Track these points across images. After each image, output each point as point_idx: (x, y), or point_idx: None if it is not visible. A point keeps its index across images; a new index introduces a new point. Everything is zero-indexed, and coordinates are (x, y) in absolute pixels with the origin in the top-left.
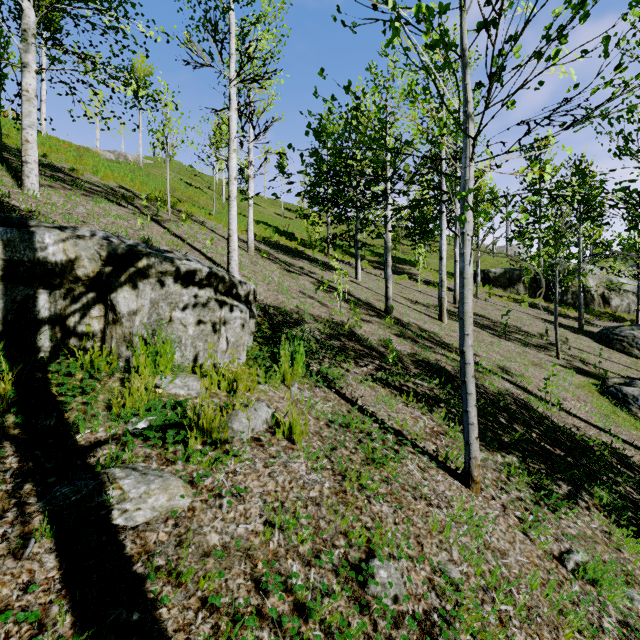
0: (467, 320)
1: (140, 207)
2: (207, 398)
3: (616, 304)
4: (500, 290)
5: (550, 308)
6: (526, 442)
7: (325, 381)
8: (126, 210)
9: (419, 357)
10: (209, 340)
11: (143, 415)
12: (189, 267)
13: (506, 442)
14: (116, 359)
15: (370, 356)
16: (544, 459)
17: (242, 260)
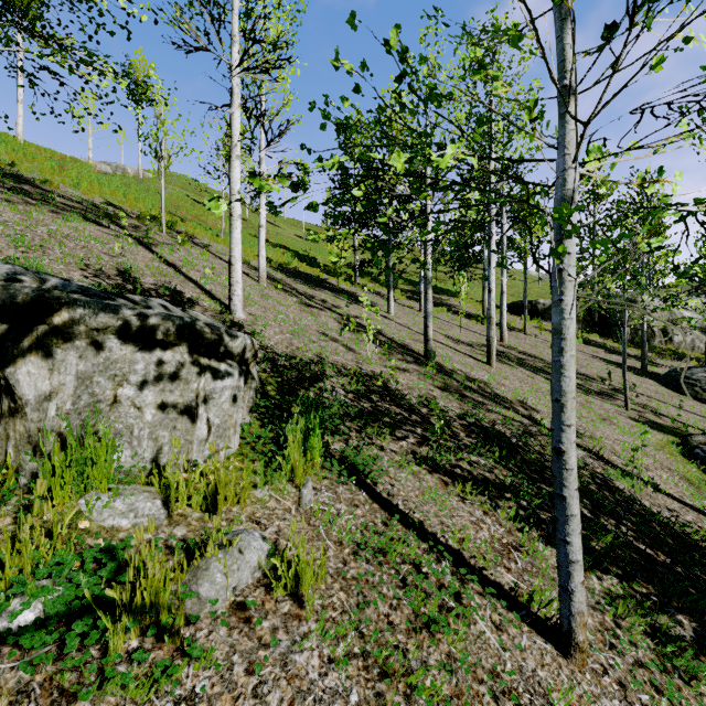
0: (567, 403)
1: (127, 227)
2: (152, 551)
3: (679, 340)
4: (550, 324)
5: (607, 345)
6: (621, 546)
7: (351, 473)
8: (107, 231)
9: (470, 419)
10: (179, 426)
11: (31, 594)
12: (146, 319)
13: (597, 550)
14: (13, 473)
15: (410, 422)
16: (650, 574)
17: (250, 293)
